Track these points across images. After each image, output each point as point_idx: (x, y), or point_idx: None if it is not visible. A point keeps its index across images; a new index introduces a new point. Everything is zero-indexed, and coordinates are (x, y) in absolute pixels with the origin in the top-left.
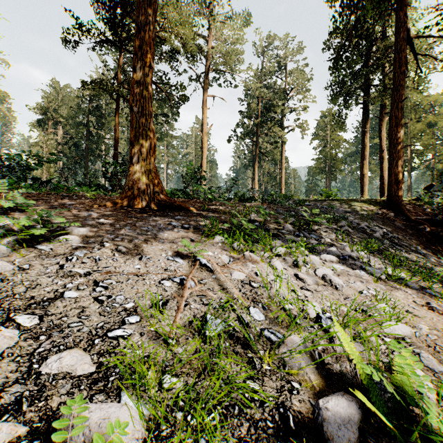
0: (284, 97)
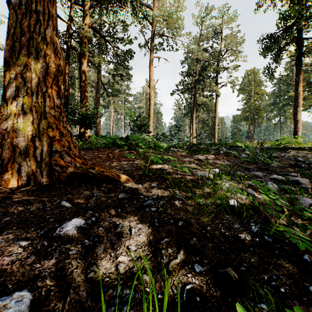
0: (217, 58)
